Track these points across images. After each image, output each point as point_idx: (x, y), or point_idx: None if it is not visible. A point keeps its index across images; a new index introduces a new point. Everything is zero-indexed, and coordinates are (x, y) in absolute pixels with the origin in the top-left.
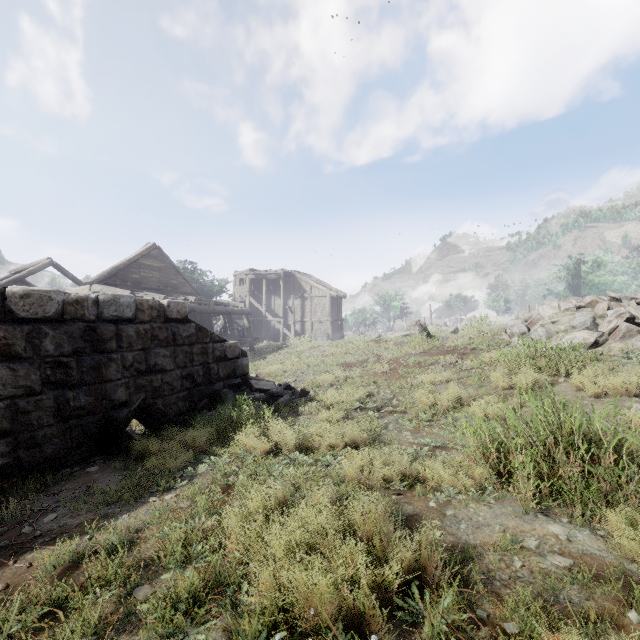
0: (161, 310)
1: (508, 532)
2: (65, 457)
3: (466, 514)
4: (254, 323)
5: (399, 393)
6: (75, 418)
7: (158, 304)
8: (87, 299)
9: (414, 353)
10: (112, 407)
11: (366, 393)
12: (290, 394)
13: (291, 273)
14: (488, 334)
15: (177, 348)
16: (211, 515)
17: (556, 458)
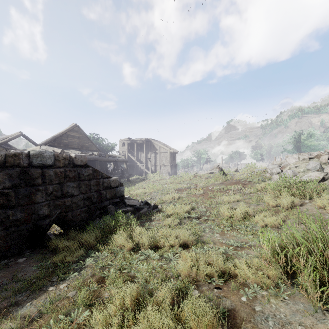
0: (71, 160)
1: None
2: (6, 251)
3: (270, 310)
4: (130, 166)
5: (210, 207)
6: (13, 227)
7: (69, 156)
8: (22, 153)
9: (216, 183)
10: (38, 219)
11: (191, 207)
12: (147, 207)
13: (149, 140)
14: (258, 173)
15: (81, 182)
16: (87, 306)
17: None
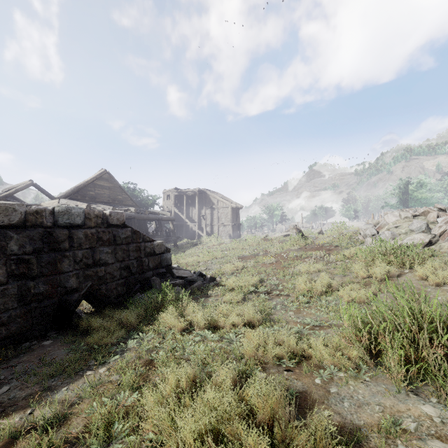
0: (104, 218)
1: (386, 412)
2: (27, 333)
3: (347, 392)
4: (177, 226)
5: (283, 280)
6: (35, 302)
7: (102, 214)
8: (45, 210)
9: (293, 249)
10: (65, 293)
11: (258, 280)
12: (202, 280)
13: (203, 191)
14: (347, 235)
15: (117, 247)
16: (134, 390)
17: (420, 342)
